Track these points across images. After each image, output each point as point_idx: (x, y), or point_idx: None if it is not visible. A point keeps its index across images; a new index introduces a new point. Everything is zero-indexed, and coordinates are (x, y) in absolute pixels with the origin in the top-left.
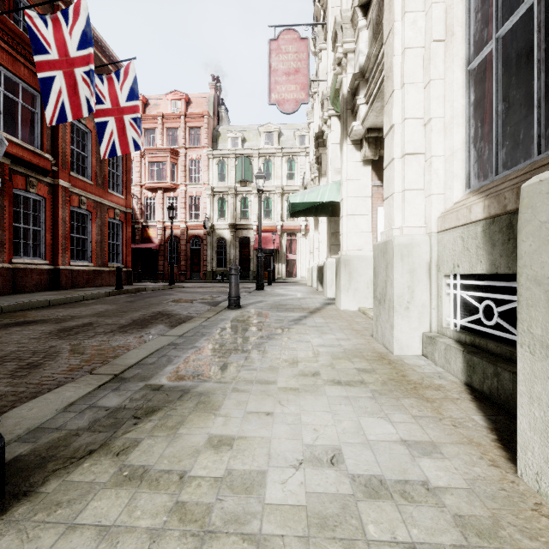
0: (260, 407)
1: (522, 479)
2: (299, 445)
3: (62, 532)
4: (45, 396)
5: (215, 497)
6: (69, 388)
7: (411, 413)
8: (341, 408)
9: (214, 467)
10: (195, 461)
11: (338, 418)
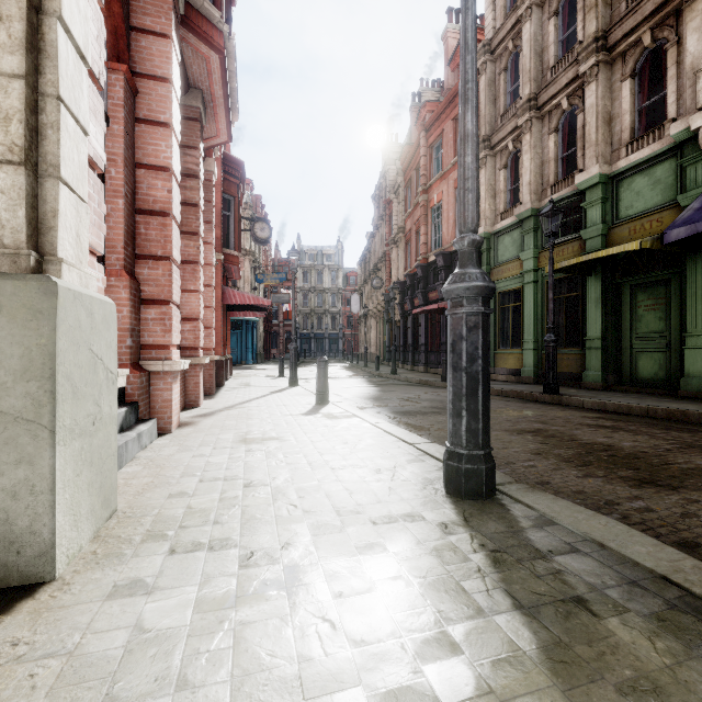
0: (362, 604)
1: (61, 575)
2: (286, 561)
3: (406, 498)
4: (645, 537)
5: (340, 519)
6: (672, 555)
7: (65, 661)
8: (211, 637)
9: (356, 531)
10: (376, 531)
11: (227, 612)
